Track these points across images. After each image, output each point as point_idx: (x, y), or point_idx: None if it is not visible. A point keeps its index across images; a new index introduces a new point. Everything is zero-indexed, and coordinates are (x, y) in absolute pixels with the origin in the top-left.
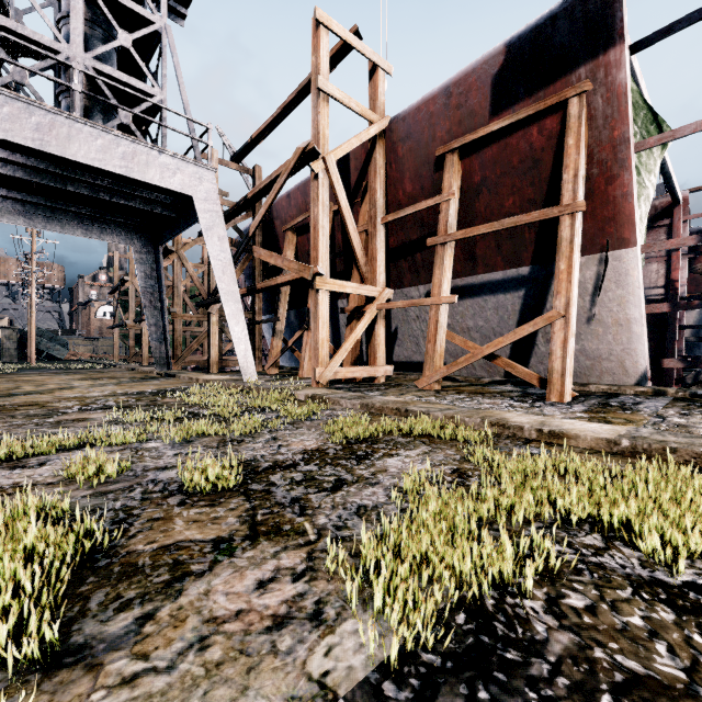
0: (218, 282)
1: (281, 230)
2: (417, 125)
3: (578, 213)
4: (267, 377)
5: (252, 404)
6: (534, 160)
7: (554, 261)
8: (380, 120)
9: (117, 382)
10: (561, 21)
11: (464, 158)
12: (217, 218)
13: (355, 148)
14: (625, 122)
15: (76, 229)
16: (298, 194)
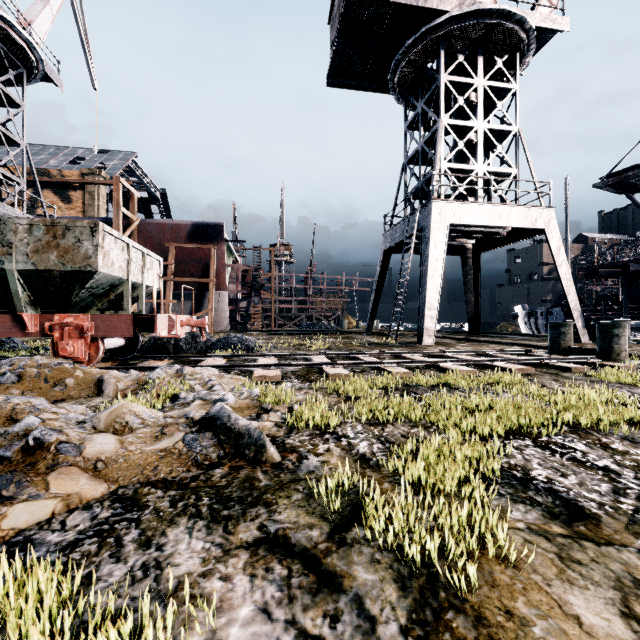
0: None
1: None
2: (156, 230)
3: (214, 282)
4: None
5: None
6: (201, 260)
7: (206, 291)
8: (137, 220)
9: None
10: (210, 228)
11: (177, 250)
12: None
13: None
14: (225, 260)
15: None
16: None
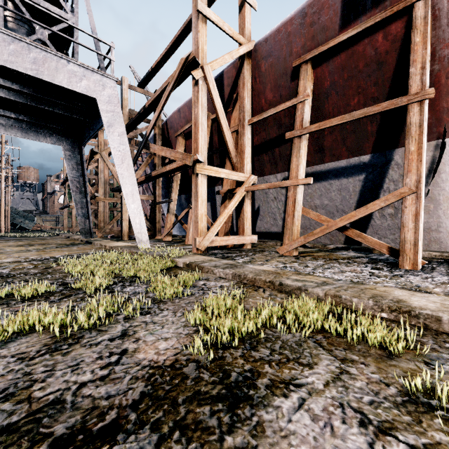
0: (118, 168)
1: (174, 137)
2: (277, 44)
3: (426, 100)
4: (161, 244)
5: (128, 274)
6: (379, 63)
7: (392, 149)
8: (247, 42)
9: (43, 248)
10: None
11: (316, 67)
12: (118, 118)
13: (228, 69)
14: None
15: (17, 132)
16: (186, 109)
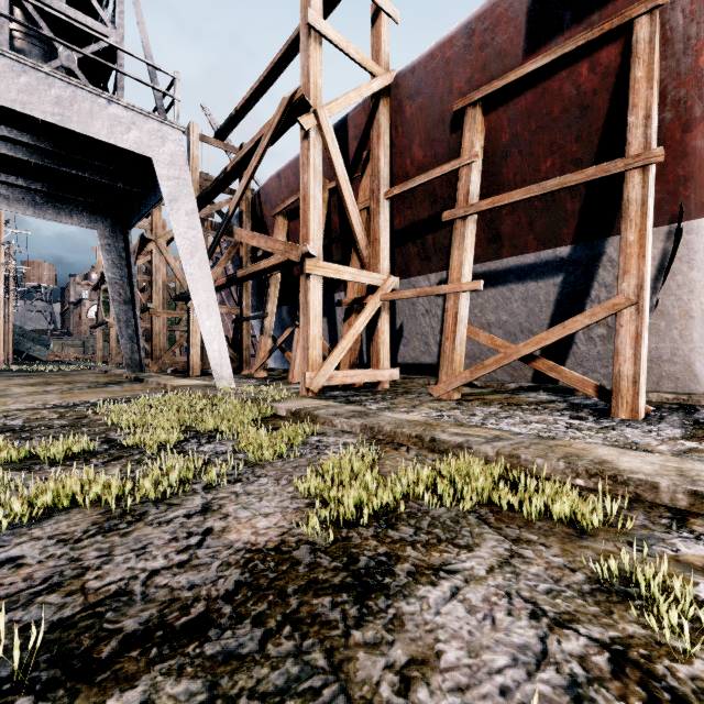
0: (185, 265)
1: (271, 216)
2: (429, 76)
3: (652, 166)
4: (251, 382)
5: (206, 426)
6: (582, 107)
7: (604, 238)
8: (384, 73)
9: (69, 388)
10: None
11: (489, 113)
12: (185, 188)
13: (355, 112)
14: None
15: (26, 208)
16: (290, 173)
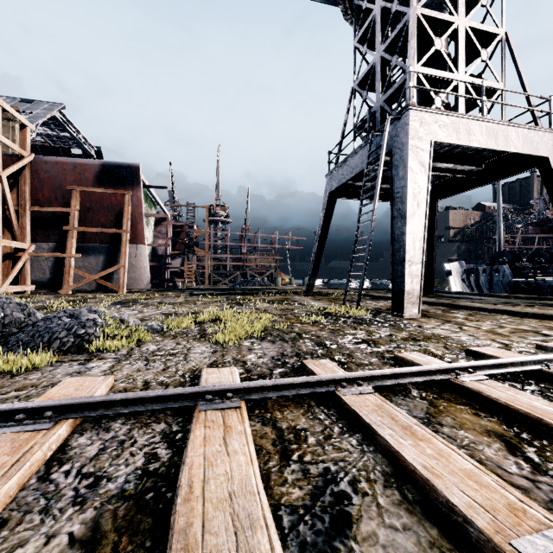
0: None
1: None
2: (55, 169)
3: (128, 233)
4: None
5: None
6: (113, 208)
7: (120, 244)
8: (29, 156)
9: None
10: (123, 169)
11: (82, 195)
12: None
13: (4, 158)
14: (142, 208)
15: None
16: None
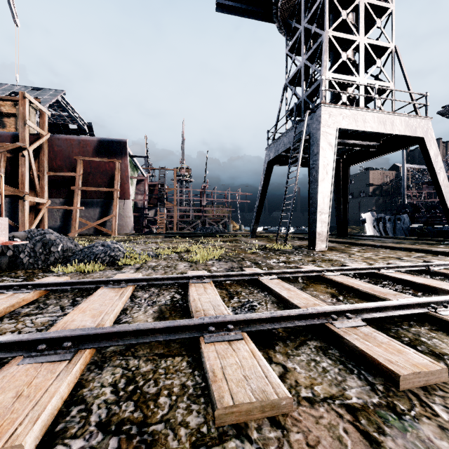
0: None
1: None
2: (65, 144)
3: (118, 191)
4: None
5: None
6: (107, 172)
7: (112, 199)
8: (47, 135)
9: None
10: (114, 144)
11: (84, 163)
12: None
13: (28, 136)
14: (128, 173)
15: None
16: None
